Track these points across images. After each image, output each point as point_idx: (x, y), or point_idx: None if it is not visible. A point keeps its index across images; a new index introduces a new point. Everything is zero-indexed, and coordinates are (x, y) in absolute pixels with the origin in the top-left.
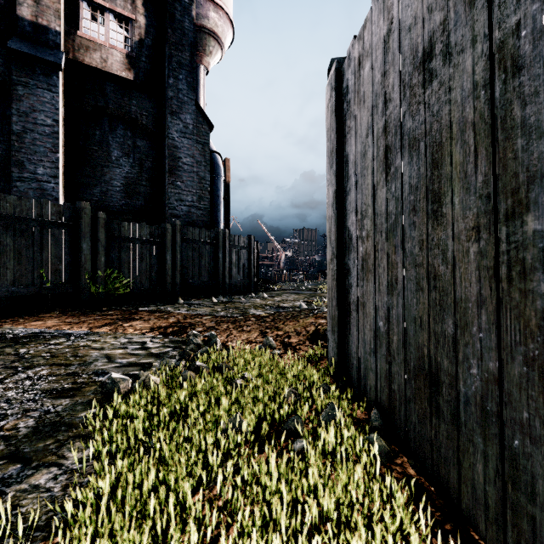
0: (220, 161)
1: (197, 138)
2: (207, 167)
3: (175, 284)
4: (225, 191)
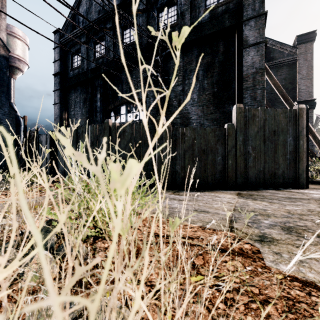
0: (21, 119)
1: (10, 115)
2: (14, 125)
3: (2, 163)
4: (24, 128)
